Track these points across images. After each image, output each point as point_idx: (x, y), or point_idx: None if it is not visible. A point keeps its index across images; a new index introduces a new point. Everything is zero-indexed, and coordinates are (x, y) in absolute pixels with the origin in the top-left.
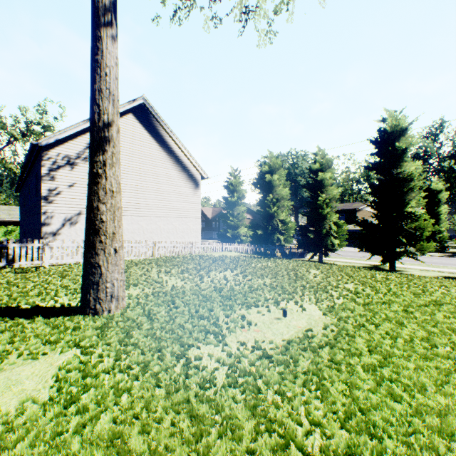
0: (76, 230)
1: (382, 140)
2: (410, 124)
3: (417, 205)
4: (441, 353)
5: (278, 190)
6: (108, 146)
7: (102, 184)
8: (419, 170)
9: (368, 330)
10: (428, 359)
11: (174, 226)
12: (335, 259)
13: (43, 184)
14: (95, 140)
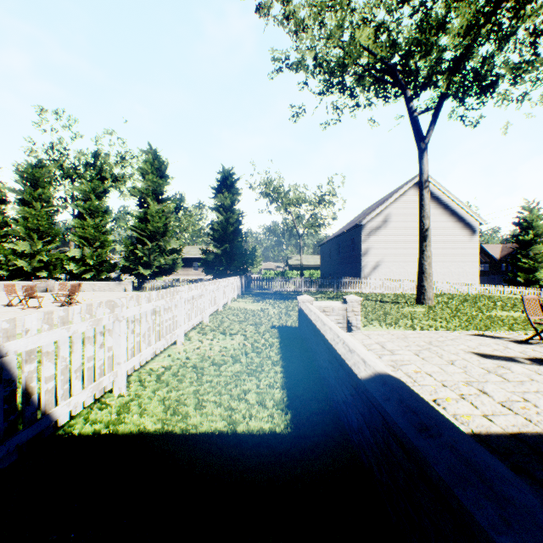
0: (378, 273)
1: None
2: None
3: None
4: None
5: None
6: (427, 238)
7: (424, 254)
8: None
9: None
10: None
11: (448, 269)
12: None
13: (361, 246)
14: (421, 237)
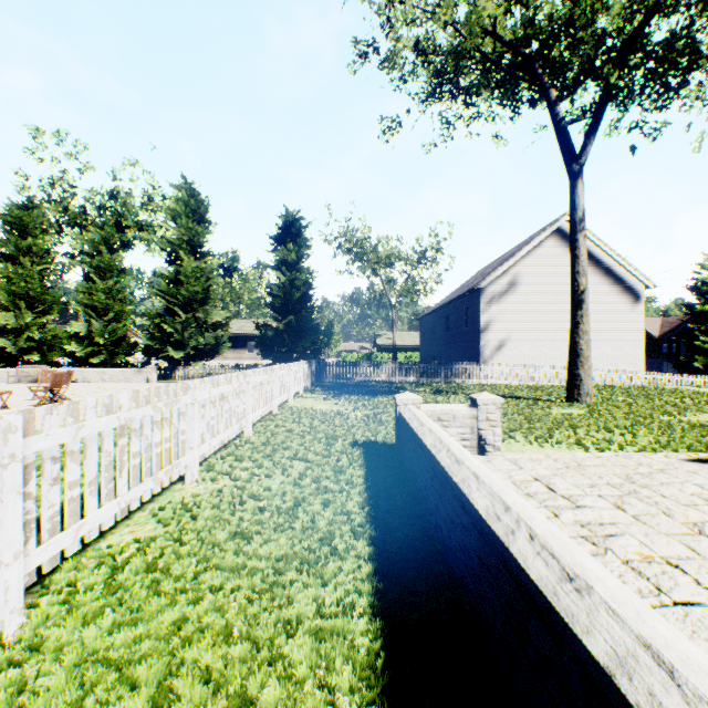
0: (503, 356)
1: None
2: None
3: None
4: None
5: None
6: (583, 305)
7: (580, 328)
8: None
9: None
10: None
11: (602, 351)
12: None
13: (480, 318)
14: (575, 303)
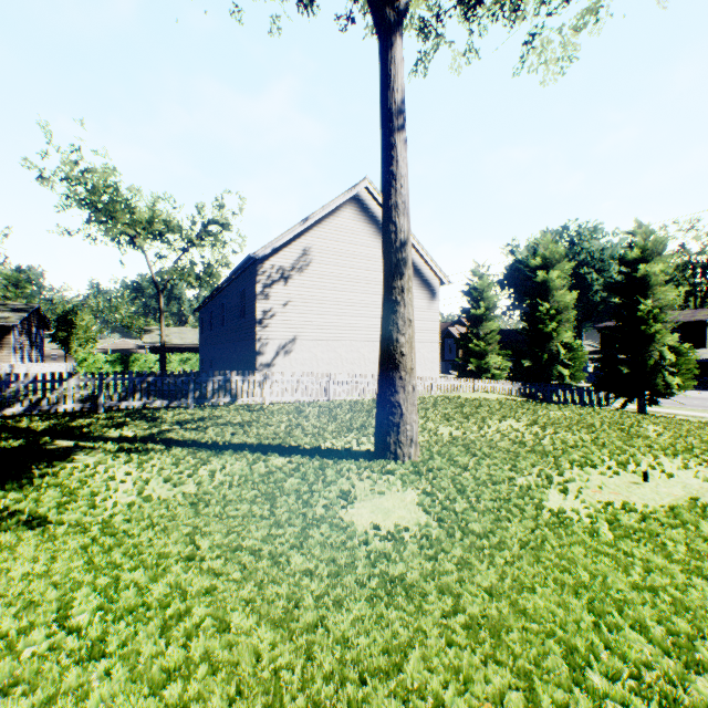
0: (290, 360)
1: None
2: None
3: None
4: None
5: (559, 295)
6: (405, 269)
7: (400, 312)
8: None
9: None
10: None
11: None
12: (669, 411)
13: (257, 305)
14: (392, 263)
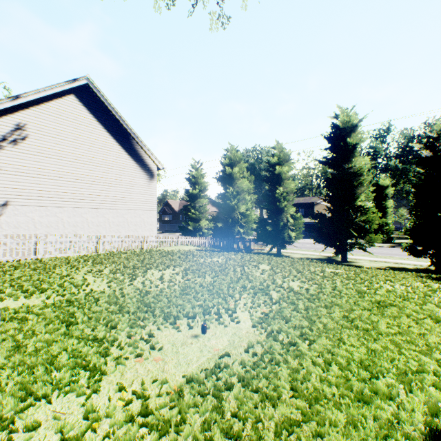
0: (1, 223)
1: (335, 135)
2: (360, 121)
3: (366, 199)
4: (382, 389)
5: (239, 183)
6: None
7: None
8: (368, 165)
9: (298, 350)
10: (365, 401)
11: (125, 218)
12: (292, 251)
13: None
14: None
